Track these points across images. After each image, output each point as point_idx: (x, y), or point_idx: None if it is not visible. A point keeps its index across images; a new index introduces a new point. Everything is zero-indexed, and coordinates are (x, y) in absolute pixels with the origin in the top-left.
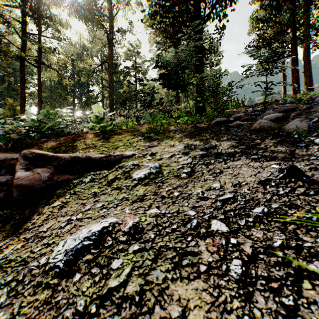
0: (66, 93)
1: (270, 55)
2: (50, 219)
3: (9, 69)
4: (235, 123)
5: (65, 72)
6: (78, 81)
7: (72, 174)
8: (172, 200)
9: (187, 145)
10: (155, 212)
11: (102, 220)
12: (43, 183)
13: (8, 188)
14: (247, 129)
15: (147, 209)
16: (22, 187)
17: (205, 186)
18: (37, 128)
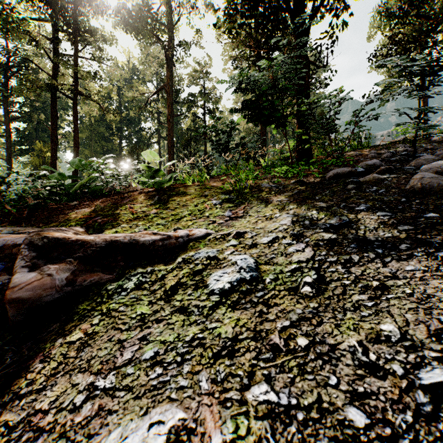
0: (111, 133)
1: (429, 63)
2: (60, 373)
3: (38, 103)
4: (369, 177)
5: (109, 104)
6: (126, 117)
7: (107, 270)
8: (297, 360)
9: (297, 219)
10: (265, 399)
11: (153, 407)
12: (57, 292)
13: (4, 297)
14: (397, 188)
15: (247, 384)
16: (21, 303)
17: (362, 328)
18: (63, 189)
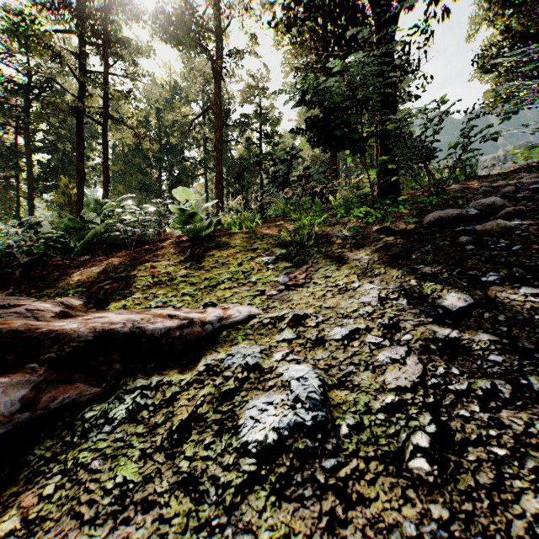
0: (148, 165)
1: None
2: None
3: (64, 130)
4: (491, 224)
5: (147, 129)
6: (166, 144)
7: (93, 379)
8: None
9: (387, 295)
10: None
11: None
12: (2, 424)
13: None
14: None
15: None
16: None
17: None
18: (64, 241)
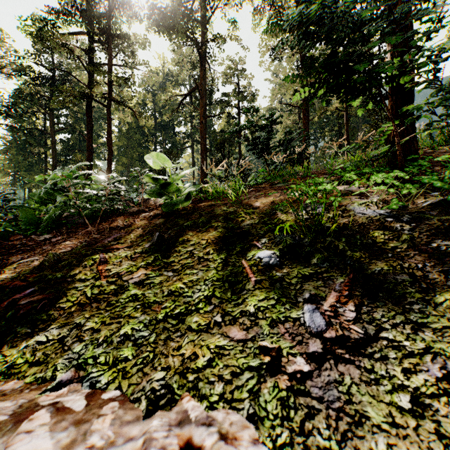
0: (146, 140)
1: None
2: None
3: (79, 114)
4: None
5: (145, 111)
6: (160, 122)
7: None
8: None
9: None
10: None
11: None
12: None
13: None
14: None
15: None
16: None
17: None
18: None
